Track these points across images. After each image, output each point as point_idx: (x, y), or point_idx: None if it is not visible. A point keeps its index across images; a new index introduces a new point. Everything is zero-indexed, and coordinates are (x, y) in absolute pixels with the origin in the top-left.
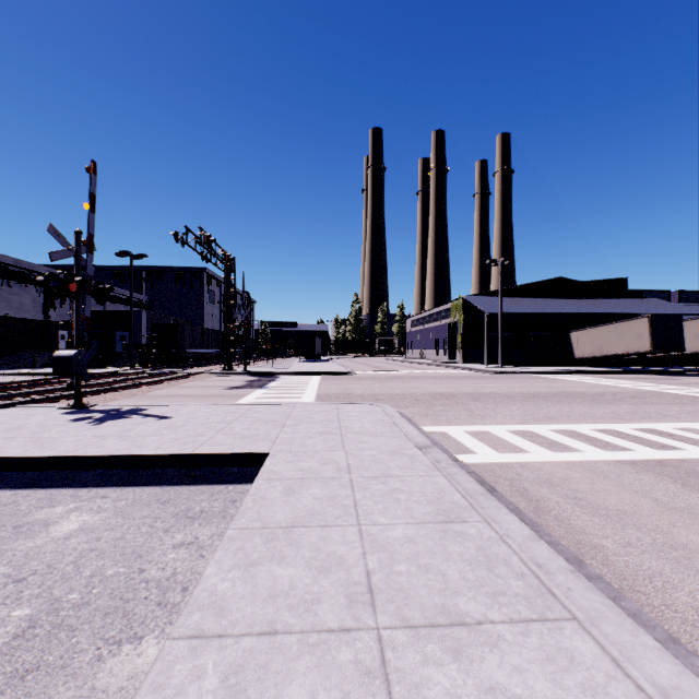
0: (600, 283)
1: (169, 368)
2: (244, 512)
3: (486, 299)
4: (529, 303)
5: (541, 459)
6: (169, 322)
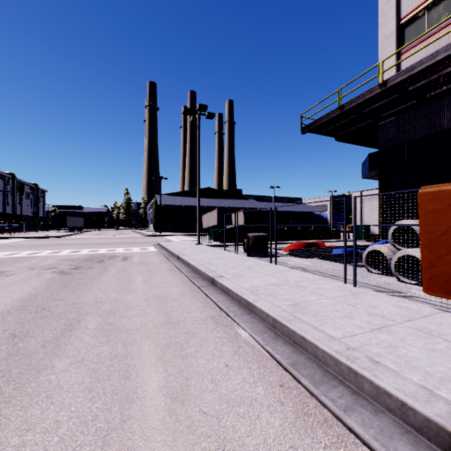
0: (229, 191)
1: None
2: None
3: (167, 197)
4: (189, 200)
5: None
6: None
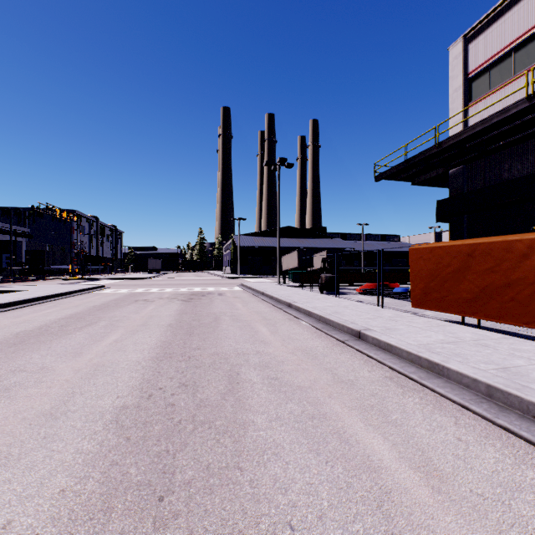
0: (311, 230)
1: (37, 277)
2: (12, 293)
3: (245, 238)
4: (267, 240)
5: (115, 292)
6: (46, 248)
